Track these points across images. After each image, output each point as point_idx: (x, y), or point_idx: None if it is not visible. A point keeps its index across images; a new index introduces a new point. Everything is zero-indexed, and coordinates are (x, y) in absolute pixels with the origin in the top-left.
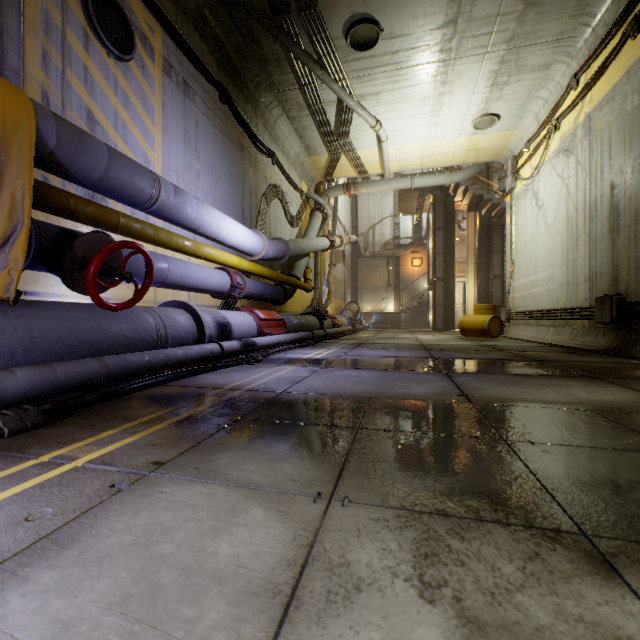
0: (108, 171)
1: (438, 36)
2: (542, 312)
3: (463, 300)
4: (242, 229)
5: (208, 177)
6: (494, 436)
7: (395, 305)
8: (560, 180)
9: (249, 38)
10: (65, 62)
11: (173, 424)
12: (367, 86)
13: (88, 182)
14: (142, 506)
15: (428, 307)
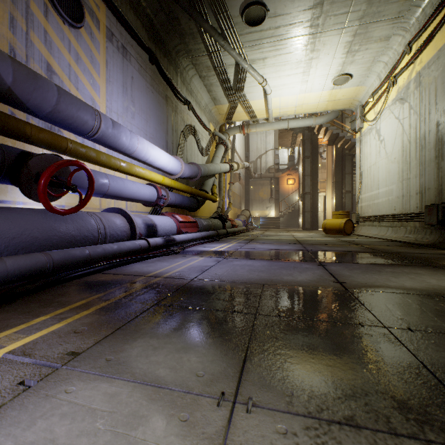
0: (57, 105)
1: (309, 15)
2: (383, 216)
3: (324, 208)
4: (165, 155)
5: (141, 117)
6: (375, 323)
7: (276, 212)
8: (397, 121)
9: (171, 17)
10: (29, 25)
11: (98, 310)
12: (257, 53)
13: (41, 114)
14: (40, 412)
15: (299, 213)
